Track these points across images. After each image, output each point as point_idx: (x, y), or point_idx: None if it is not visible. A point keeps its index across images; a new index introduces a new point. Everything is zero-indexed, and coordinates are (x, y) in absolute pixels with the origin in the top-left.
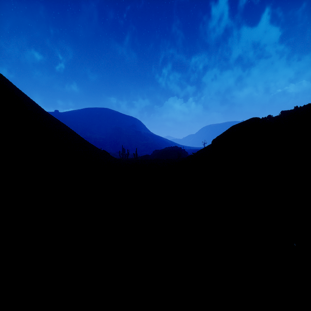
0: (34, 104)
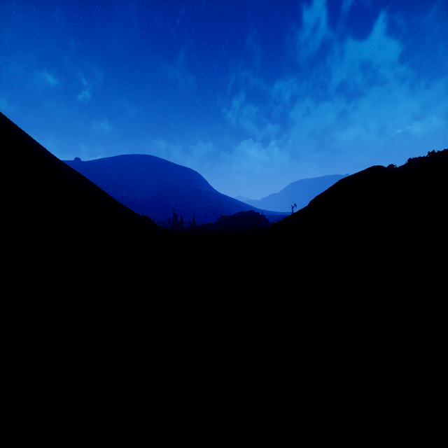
0: (38, 146)
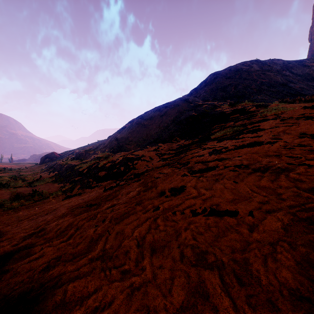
0: None
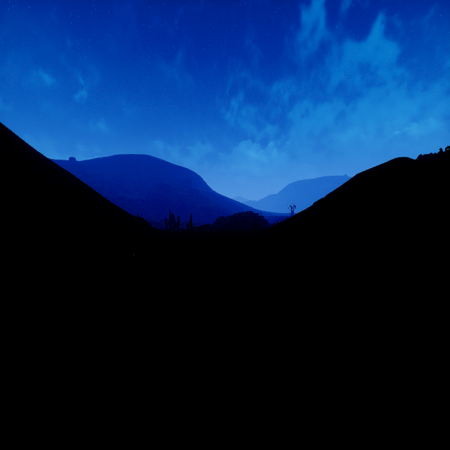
0: (16, 140)
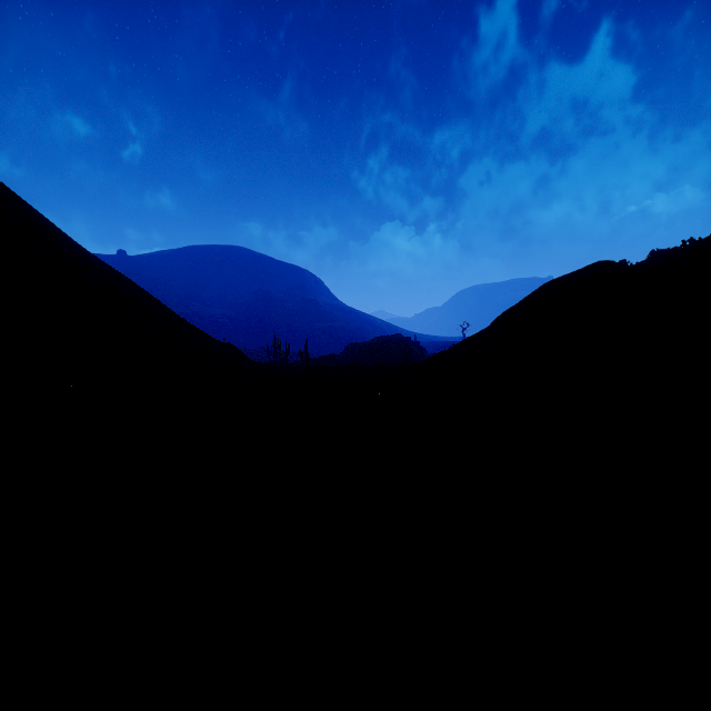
0: (54, 230)
